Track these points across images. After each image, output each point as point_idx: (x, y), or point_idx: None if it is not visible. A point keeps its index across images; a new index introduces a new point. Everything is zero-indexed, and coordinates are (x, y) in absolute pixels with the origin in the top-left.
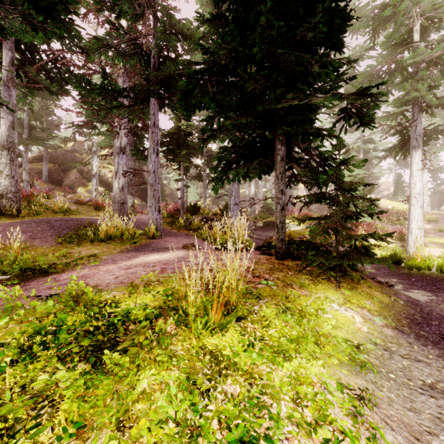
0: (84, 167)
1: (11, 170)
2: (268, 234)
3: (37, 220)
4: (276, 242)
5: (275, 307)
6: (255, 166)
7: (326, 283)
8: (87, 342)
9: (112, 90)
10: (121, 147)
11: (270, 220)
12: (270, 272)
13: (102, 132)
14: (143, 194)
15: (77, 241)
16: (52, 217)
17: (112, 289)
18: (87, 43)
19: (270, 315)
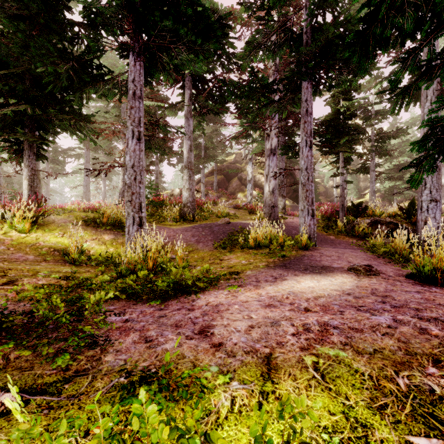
0: (243, 175)
1: (189, 184)
2: None
3: (203, 225)
4: None
5: None
6: None
7: None
8: None
9: (260, 87)
10: (271, 149)
11: None
12: None
13: (255, 139)
14: (295, 195)
15: (230, 246)
16: (215, 221)
17: (235, 370)
18: (240, 53)
19: None
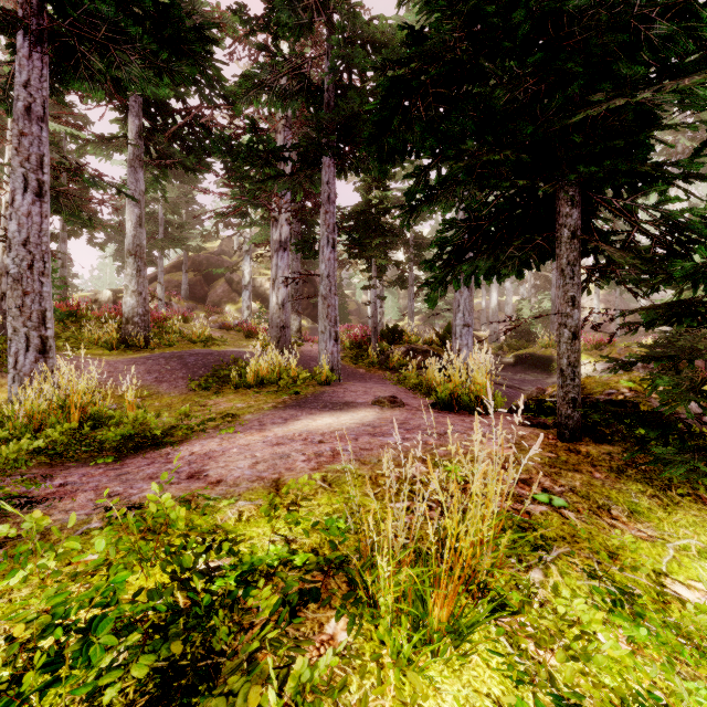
0: (235, 275)
1: (138, 284)
2: (526, 378)
3: (166, 355)
4: (559, 404)
5: (582, 577)
6: (512, 254)
7: (693, 507)
8: (143, 667)
9: (265, 151)
10: (280, 241)
11: (529, 353)
12: (551, 473)
13: (256, 221)
14: (316, 312)
15: (216, 386)
16: (188, 349)
17: (241, 494)
18: (232, 86)
19: (585, 620)
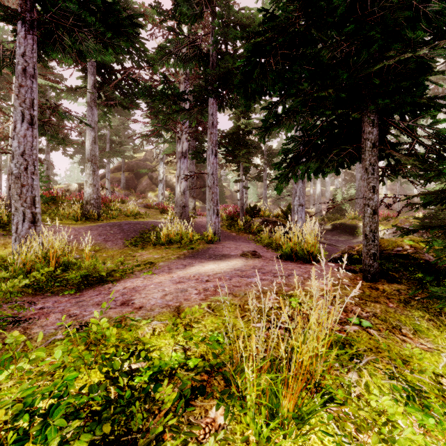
0: (154, 174)
1: (93, 179)
2: (339, 239)
3: (111, 224)
4: (364, 257)
5: (385, 377)
6: (332, 158)
7: None
8: (83, 443)
9: (172, 94)
10: (182, 152)
11: (341, 223)
12: (360, 303)
13: (167, 139)
14: (205, 197)
15: (141, 244)
16: (124, 220)
17: (154, 316)
18: (152, 54)
19: (390, 411)
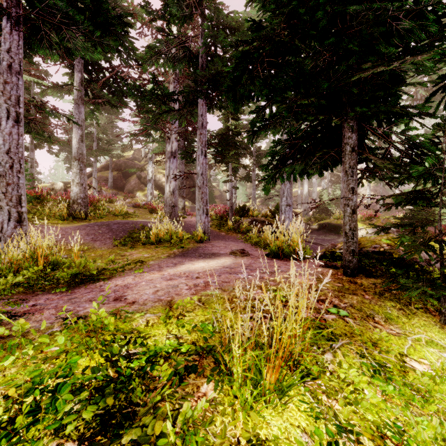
0: (142, 173)
1: (80, 178)
2: (325, 238)
3: (99, 224)
4: (344, 254)
5: (356, 357)
6: (316, 161)
7: (424, 315)
8: (90, 412)
9: (162, 95)
10: (171, 151)
11: (327, 222)
12: (339, 295)
13: (156, 139)
14: (194, 197)
15: (131, 243)
16: (113, 220)
17: (147, 310)
18: (141, 54)
19: (356, 381)
